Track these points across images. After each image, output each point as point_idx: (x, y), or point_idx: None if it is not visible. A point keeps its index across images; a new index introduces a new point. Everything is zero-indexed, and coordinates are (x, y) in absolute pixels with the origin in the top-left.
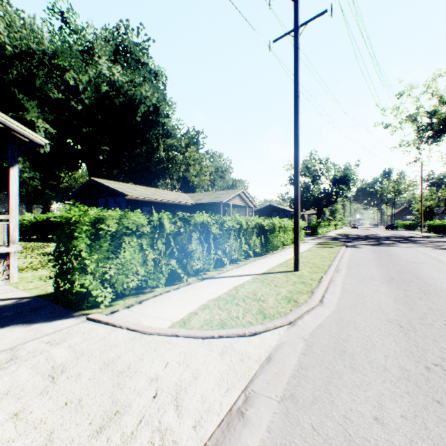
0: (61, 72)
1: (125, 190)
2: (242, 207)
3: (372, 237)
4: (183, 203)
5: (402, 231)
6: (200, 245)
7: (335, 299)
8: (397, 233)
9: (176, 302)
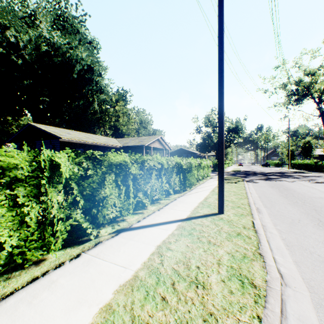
0: (2, 28)
1: (59, 133)
2: (160, 149)
3: (258, 172)
4: (113, 145)
5: (274, 168)
6: (116, 189)
7: (292, 265)
8: (272, 169)
9: (59, 300)
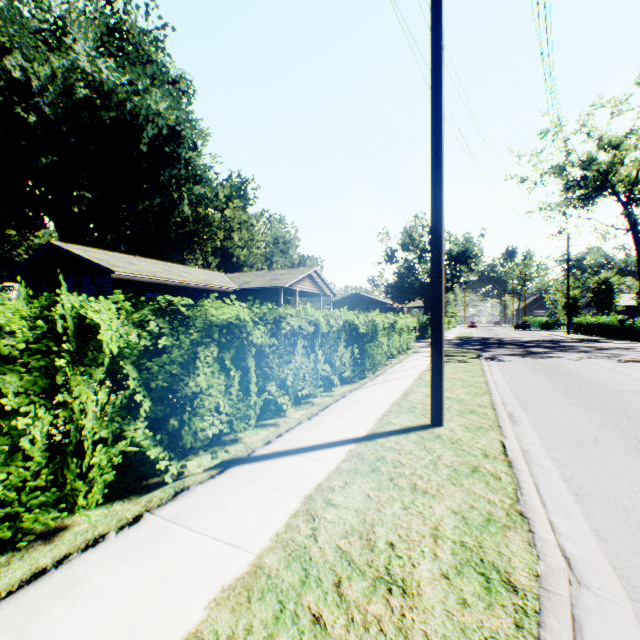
0: None
1: (111, 263)
2: (314, 295)
3: (508, 341)
4: (219, 287)
5: (539, 332)
6: (221, 376)
7: (590, 538)
8: (535, 334)
9: (86, 625)
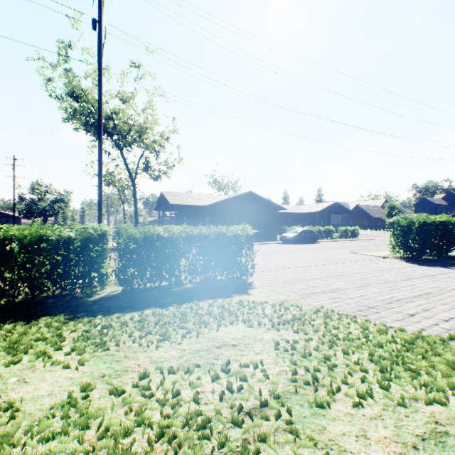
0: None
1: None
2: None
3: None
4: None
5: None
6: None
7: None
8: None
9: None
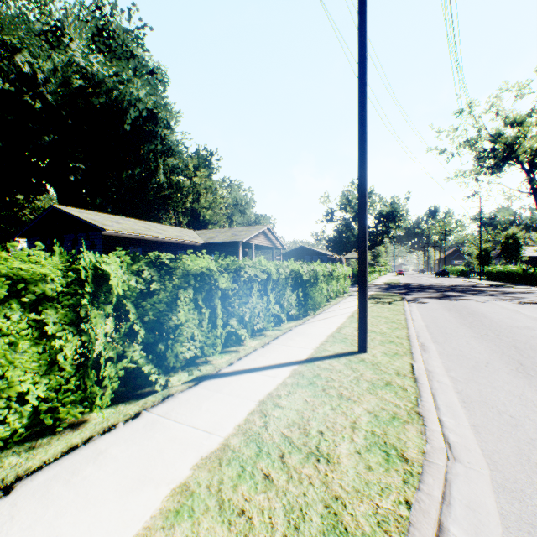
0: (9, 51)
1: (102, 223)
2: (267, 248)
3: (429, 286)
4: (189, 242)
5: (456, 279)
6: (195, 313)
7: (468, 431)
8: (452, 280)
9: (111, 478)
